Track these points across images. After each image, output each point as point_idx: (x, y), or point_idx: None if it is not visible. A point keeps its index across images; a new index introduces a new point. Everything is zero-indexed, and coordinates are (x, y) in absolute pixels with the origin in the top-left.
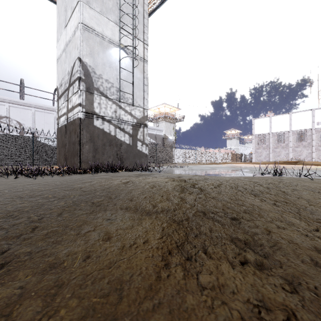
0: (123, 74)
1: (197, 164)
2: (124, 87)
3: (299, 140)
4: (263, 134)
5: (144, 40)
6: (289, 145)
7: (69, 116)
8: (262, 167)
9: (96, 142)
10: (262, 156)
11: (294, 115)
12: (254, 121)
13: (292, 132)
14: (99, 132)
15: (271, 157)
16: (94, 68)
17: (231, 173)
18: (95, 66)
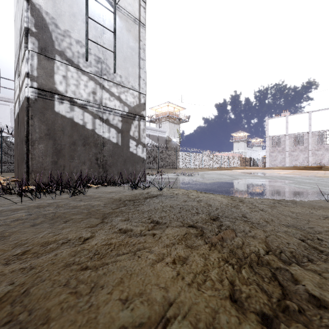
0: (107, 37)
1: (206, 170)
2: (109, 57)
3: (320, 142)
4: (278, 136)
5: None
6: (308, 148)
7: (20, 99)
8: (294, 175)
9: (59, 139)
10: (276, 160)
11: (315, 113)
12: (267, 121)
13: (312, 133)
14: (65, 123)
15: (288, 162)
16: (55, 18)
17: (280, 190)
18: (56, 16)
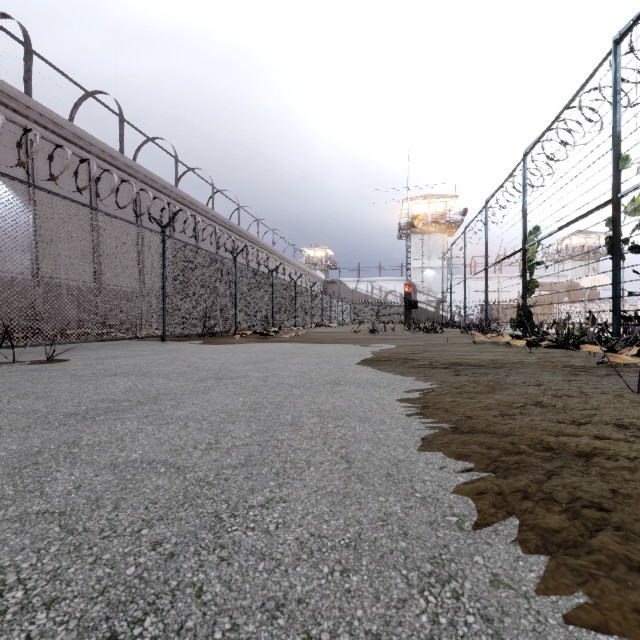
0: (431, 280)
1: None
2: (431, 286)
3: None
4: None
5: (444, 257)
6: None
7: None
8: None
9: (417, 312)
10: None
11: None
12: None
13: None
14: (419, 308)
15: None
16: (417, 283)
17: None
18: (417, 282)
